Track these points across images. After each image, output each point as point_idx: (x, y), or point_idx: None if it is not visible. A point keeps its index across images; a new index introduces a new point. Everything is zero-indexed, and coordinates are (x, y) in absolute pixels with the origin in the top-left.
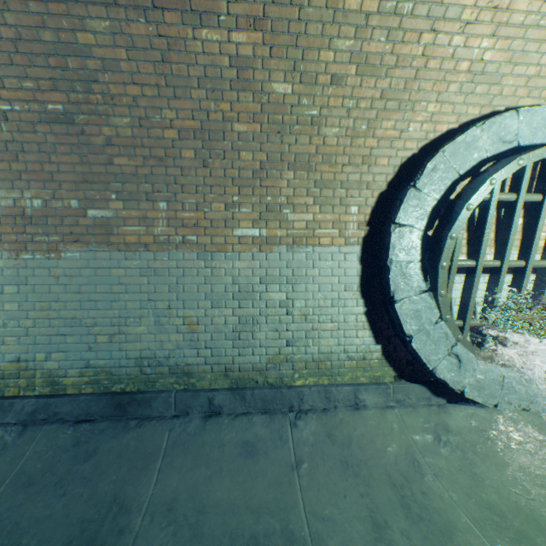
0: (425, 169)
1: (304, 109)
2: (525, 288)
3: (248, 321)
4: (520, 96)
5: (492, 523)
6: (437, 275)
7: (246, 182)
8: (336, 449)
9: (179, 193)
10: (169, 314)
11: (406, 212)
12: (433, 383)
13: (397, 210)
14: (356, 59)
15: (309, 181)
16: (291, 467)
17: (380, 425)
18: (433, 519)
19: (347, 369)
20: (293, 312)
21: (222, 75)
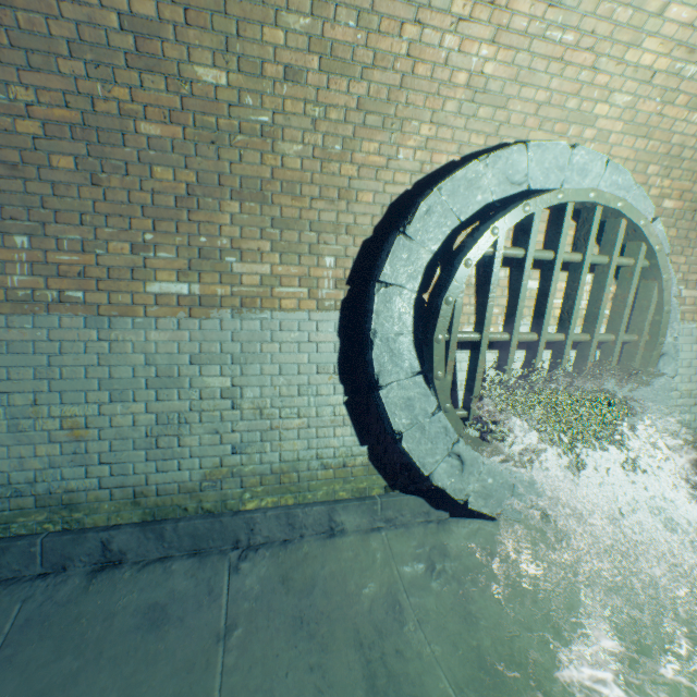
0: (417, 210)
1: (250, 112)
2: (538, 368)
3: (172, 420)
4: (531, 128)
5: (477, 684)
6: (432, 352)
7: (167, 214)
8: (291, 599)
9: (51, 223)
10: (35, 413)
11: (394, 266)
12: (434, 492)
13: (384, 264)
14: (317, 47)
15: (264, 217)
16: (216, 638)
17: (359, 556)
18: (403, 690)
19: (321, 482)
20: (243, 405)
21: (110, 42)
